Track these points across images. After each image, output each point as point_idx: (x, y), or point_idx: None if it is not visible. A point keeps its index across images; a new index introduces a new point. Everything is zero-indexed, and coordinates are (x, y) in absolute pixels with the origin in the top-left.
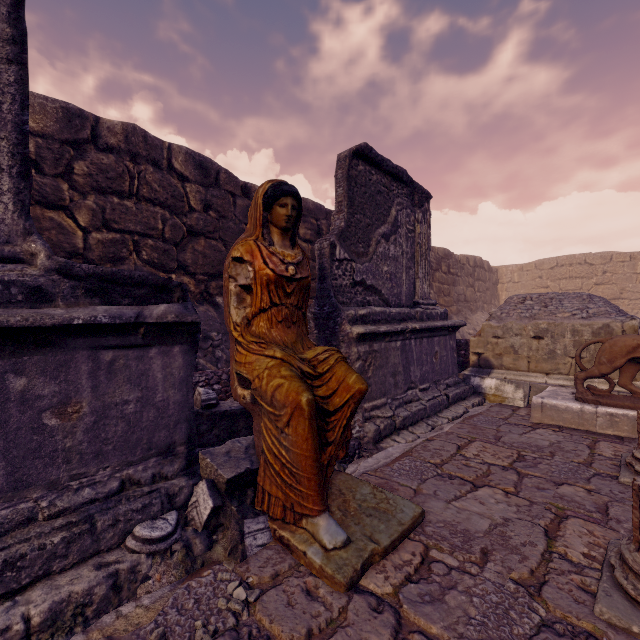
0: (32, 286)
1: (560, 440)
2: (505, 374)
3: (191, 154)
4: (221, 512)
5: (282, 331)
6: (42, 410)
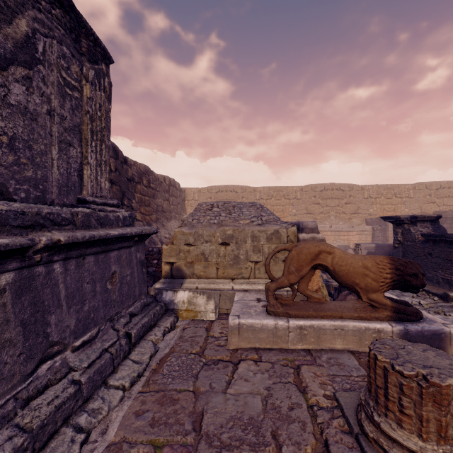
0: None
1: (269, 385)
2: (197, 283)
3: None
4: None
5: None
6: None
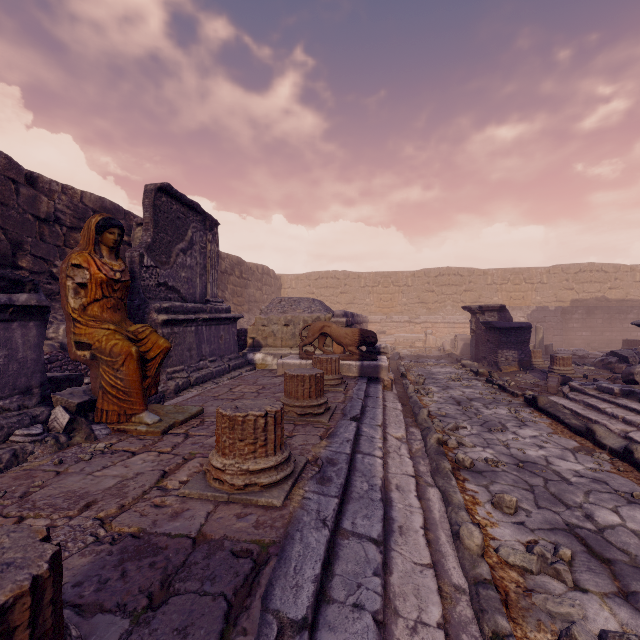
0: None
1: None
2: (269, 350)
3: None
4: (75, 422)
5: (111, 314)
6: None
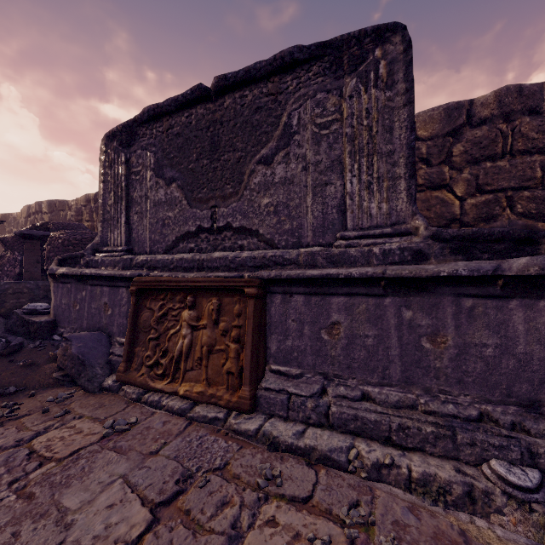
0: (415, 250)
1: None
2: None
3: None
4: None
5: None
6: (420, 335)
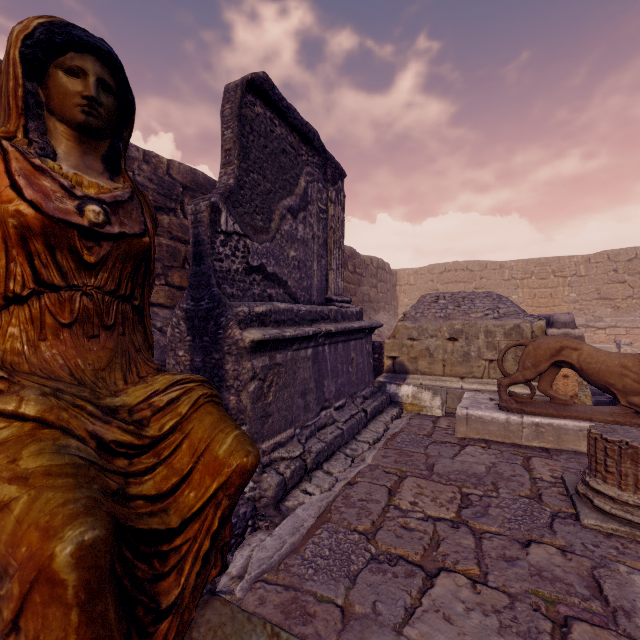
0: None
1: (494, 461)
2: (421, 379)
3: None
4: None
5: (71, 346)
6: None
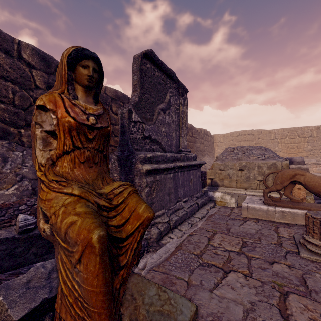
0: None
1: (260, 228)
2: (225, 189)
3: (36, 50)
4: None
5: (84, 170)
6: None
